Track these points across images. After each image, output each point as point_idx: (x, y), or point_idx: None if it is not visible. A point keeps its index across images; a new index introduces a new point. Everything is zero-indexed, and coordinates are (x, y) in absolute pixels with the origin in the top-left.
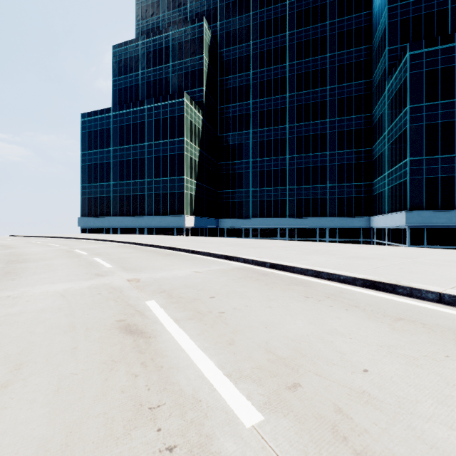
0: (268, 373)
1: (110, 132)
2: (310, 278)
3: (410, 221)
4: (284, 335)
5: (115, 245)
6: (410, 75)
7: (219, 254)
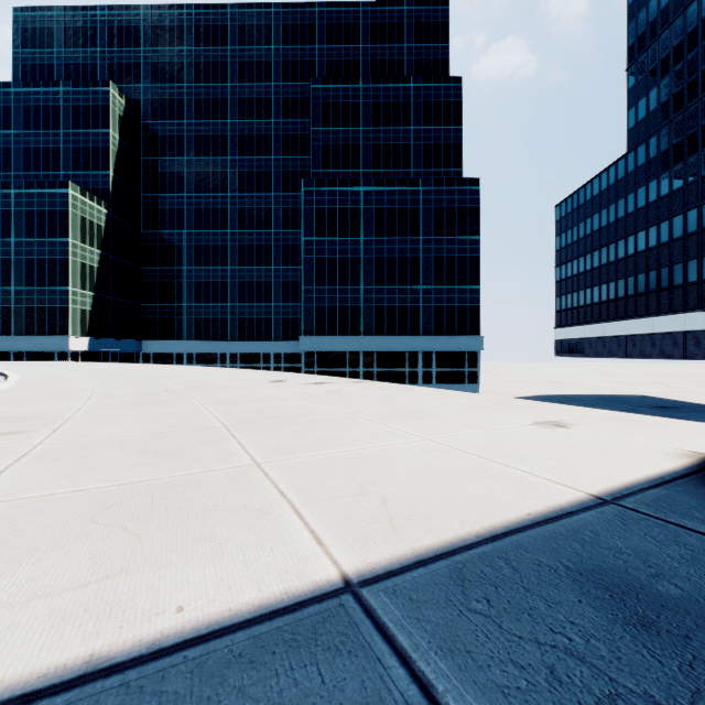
0: None
1: None
2: None
3: (303, 346)
4: None
5: None
6: (304, 210)
7: None
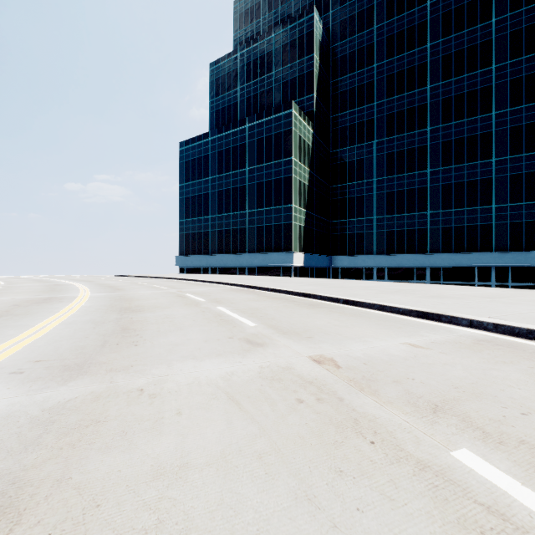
0: None
1: (208, 159)
2: None
3: None
4: None
5: (227, 288)
6: None
7: (404, 308)
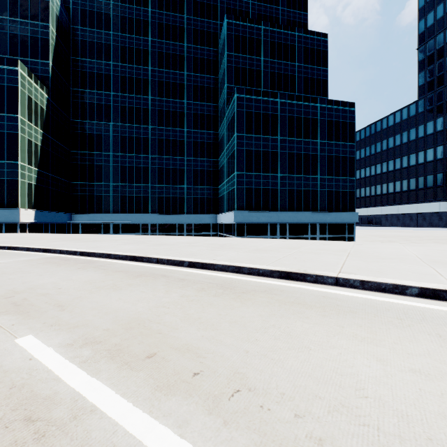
0: None
1: None
2: (102, 259)
3: (237, 218)
4: (31, 284)
5: None
6: (237, 111)
7: (38, 247)
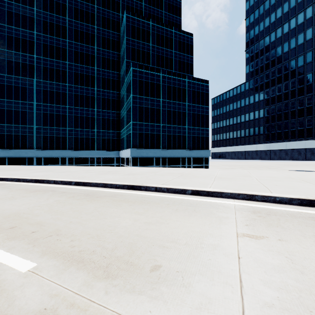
0: None
1: None
2: (13, 182)
3: (132, 154)
4: None
5: None
6: (132, 79)
7: None
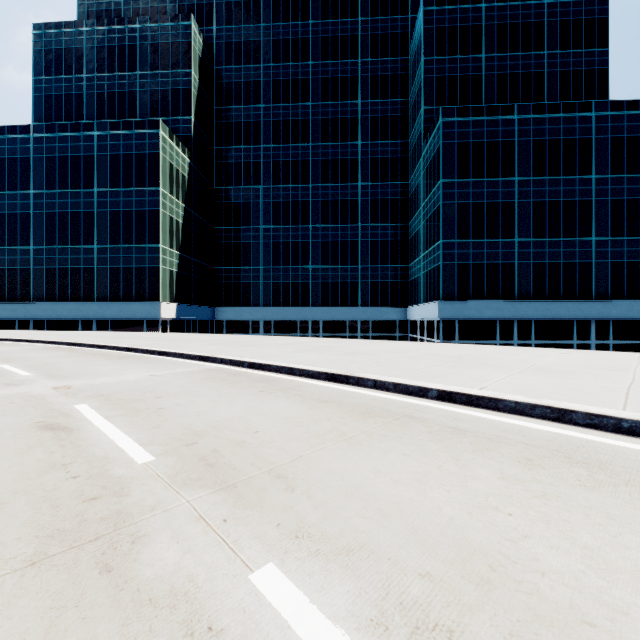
0: (177, 440)
1: (29, 164)
2: (283, 375)
3: (443, 312)
4: (211, 419)
5: (38, 347)
6: (442, 145)
7: (193, 354)
